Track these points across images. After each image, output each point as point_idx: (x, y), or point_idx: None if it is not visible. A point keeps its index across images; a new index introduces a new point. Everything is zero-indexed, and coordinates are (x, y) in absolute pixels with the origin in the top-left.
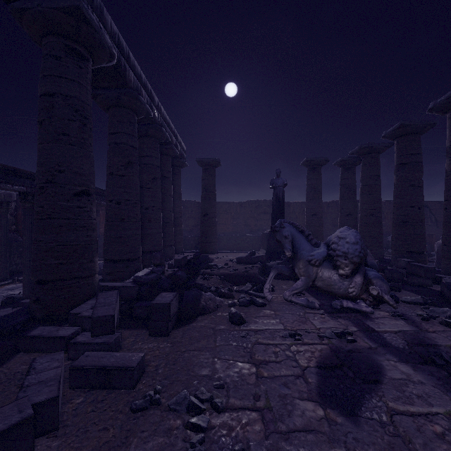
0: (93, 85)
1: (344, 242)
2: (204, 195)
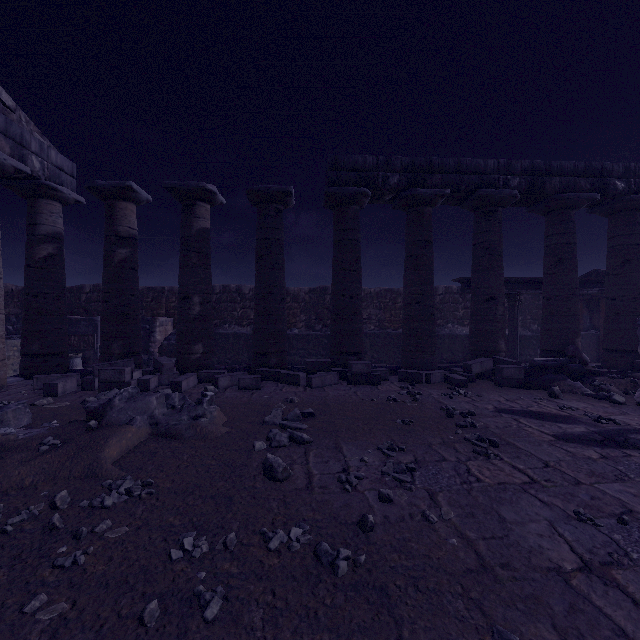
0: (526, 206)
1: None
2: None
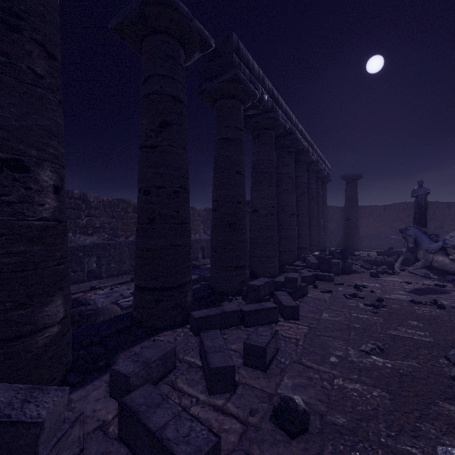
0: None
1: (453, 239)
2: (346, 204)
